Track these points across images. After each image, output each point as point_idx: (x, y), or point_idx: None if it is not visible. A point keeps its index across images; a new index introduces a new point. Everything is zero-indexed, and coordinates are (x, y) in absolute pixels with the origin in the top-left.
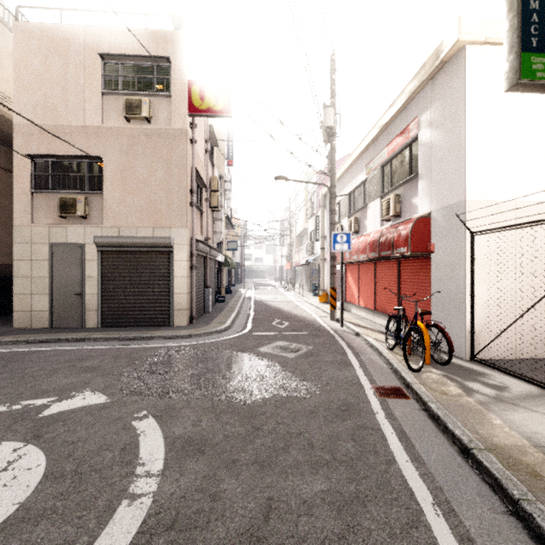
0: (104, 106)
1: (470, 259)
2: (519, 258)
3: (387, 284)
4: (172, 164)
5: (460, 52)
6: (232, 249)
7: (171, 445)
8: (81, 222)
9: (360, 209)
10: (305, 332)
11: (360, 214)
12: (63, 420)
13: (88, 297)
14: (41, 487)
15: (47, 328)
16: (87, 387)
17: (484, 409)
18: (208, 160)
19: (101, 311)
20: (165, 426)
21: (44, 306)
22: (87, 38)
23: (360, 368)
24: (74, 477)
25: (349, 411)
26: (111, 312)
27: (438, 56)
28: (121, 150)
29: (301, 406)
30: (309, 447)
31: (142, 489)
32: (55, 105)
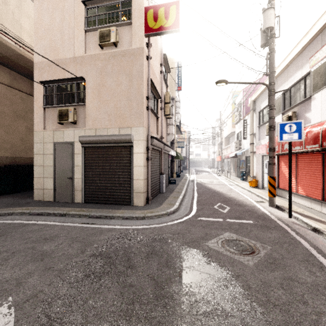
0: (86, 41)
1: None
2: None
3: None
4: (132, 77)
5: None
6: (181, 146)
7: None
8: (72, 127)
9: (299, 103)
10: (250, 220)
11: (299, 108)
12: None
13: (76, 180)
14: None
15: (52, 201)
16: (12, 294)
17: None
18: (162, 79)
19: (84, 191)
20: None
21: (50, 186)
22: None
23: None
24: None
25: None
26: (91, 192)
27: None
28: (97, 71)
29: None
30: None
31: None
32: (57, 45)
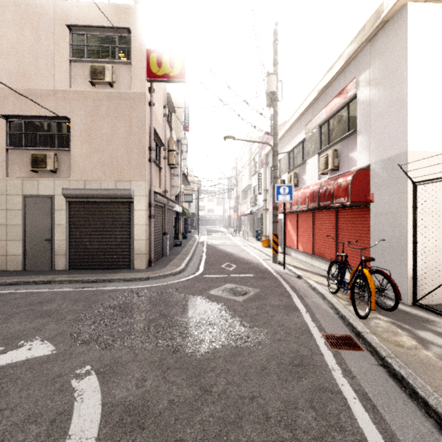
0: (71, 73)
1: (412, 208)
2: None
3: (324, 231)
4: (132, 124)
5: (401, 10)
6: (188, 201)
7: (108, 416)
8: (51, 176)
9: (299, 165)
10: (251, 274)
11: (299, 169)
12: None
13: (58, 243)
14: None
15: (20, 270)
16: (37, 335)
17: None
18: (166, 123)
19: (69, 255)
20: (106, 386)
21: (18, 251)
22: (56, 11)
23: (307, 313)
24: None
25: (303, 367)
26: (78, 257)
27: (379, 17)
28: (87, 111)
29: (251, 360)
30: (264, 419)
31: None
32: (28, 71)
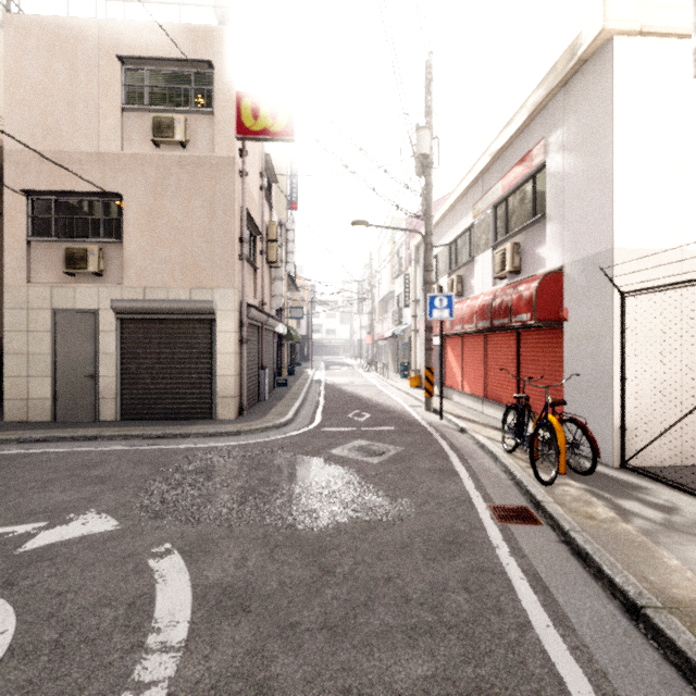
0: (125, 127)
1: (620, 329)
2: (692, 327)
3: (501, 364)
4: (215, 204)
5: (605, 46)
6: (297, 317)
7: (202, 598)
8: (94, 281)
9: (465, 265)
10: (392, 427)
11: (465, 270)
12: (51, 557)
13: (104, 381)
14: (1, 670)
15: (48, 421)
16: (91, 507)
17: (651, 541)
18: (264, 200)
19: (121, 399)
20: (195, 567)
21: (45, 393)
22: (102, 36)
23: (469, 478)
24: (53, 652)
25: (458, 544)
26: (135, 401)
27: (575, 53)
28: (147, 185)
29: (389, 536)
30: (403, 602)
31: (153, 673)
32: (60, 124)
